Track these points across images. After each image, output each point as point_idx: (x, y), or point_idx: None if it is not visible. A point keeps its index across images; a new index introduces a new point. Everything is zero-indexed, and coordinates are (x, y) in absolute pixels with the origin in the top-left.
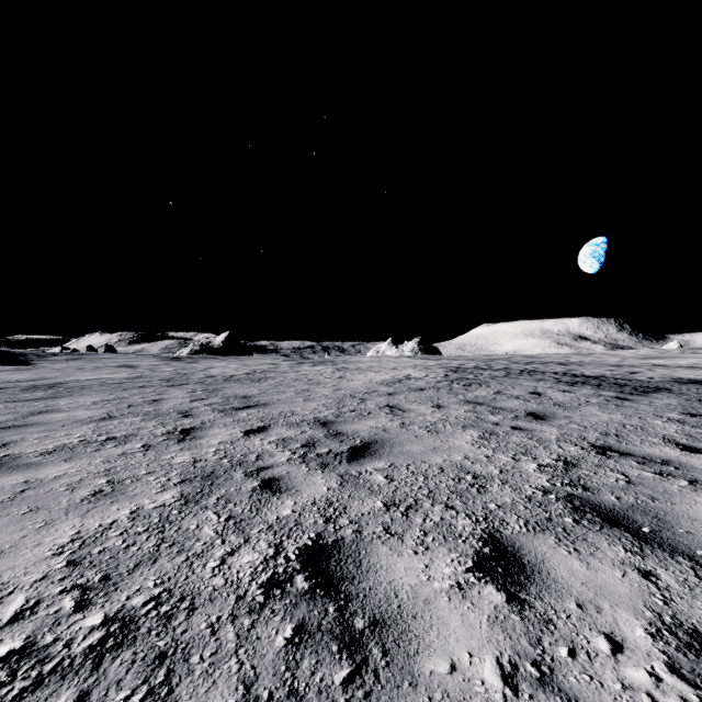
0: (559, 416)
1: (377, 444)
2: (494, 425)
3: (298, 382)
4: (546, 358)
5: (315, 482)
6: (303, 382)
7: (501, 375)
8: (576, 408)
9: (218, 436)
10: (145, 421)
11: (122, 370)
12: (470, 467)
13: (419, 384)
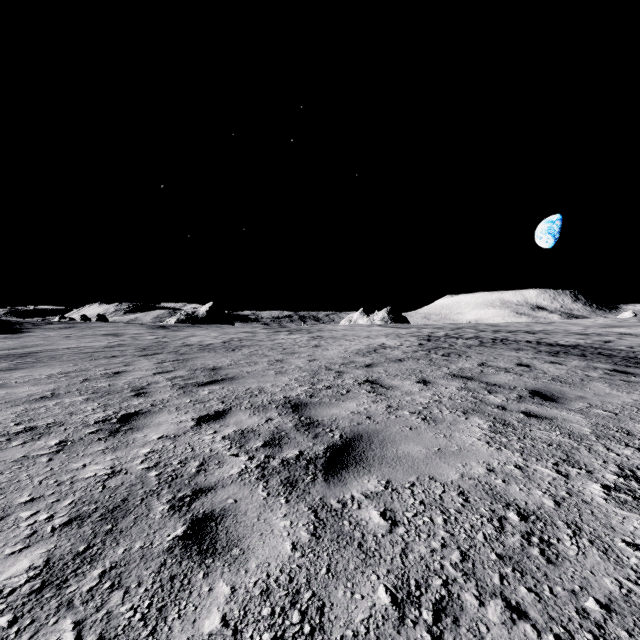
0: (571, 396)
1: (363, 442)
2: (500, 409)
3: (273, 351)
4: (510, 326)
5: (273, 525)
6: (277, 351)
7: (476, 344)
8: (582, 385)
9: (163, 425)
10: (87, 402)
11: (106, 338)
12: (504, 492)
13: (396, 354)
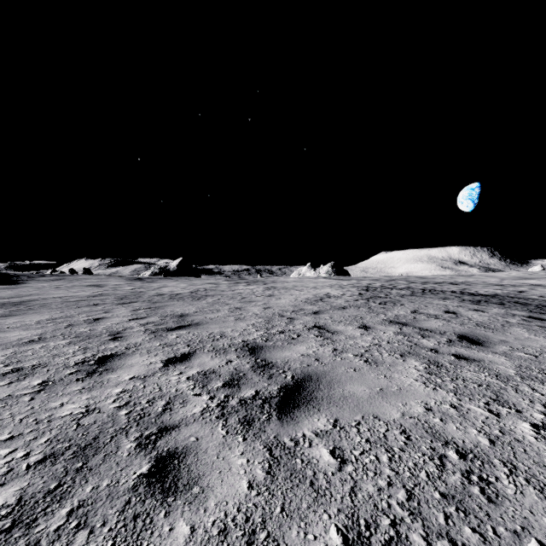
0: (494, 340)
1: (312, 382)
2: (433, 352)
3: (233, 300)
4: (436, 278)
5: (231, 463)
6: (237, 300)
7: (408, 294)
8: (503, 330)
9: (134, 367)
10: (69, 345)
11: (90, 288)
12: (442, 430)
13: (339, 302)
